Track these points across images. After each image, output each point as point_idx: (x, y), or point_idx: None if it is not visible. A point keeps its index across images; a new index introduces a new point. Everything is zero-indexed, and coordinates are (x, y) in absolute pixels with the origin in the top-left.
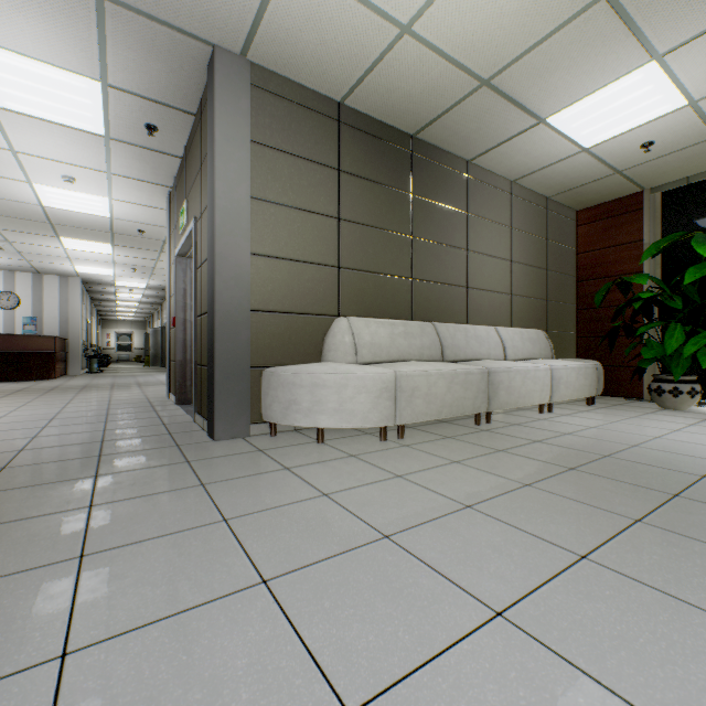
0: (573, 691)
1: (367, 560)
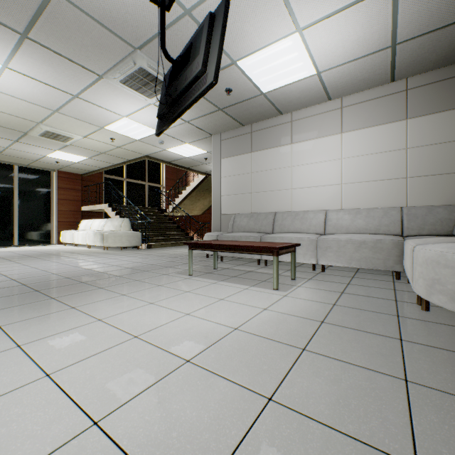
0: (41, 264)
1: (0, 269)
